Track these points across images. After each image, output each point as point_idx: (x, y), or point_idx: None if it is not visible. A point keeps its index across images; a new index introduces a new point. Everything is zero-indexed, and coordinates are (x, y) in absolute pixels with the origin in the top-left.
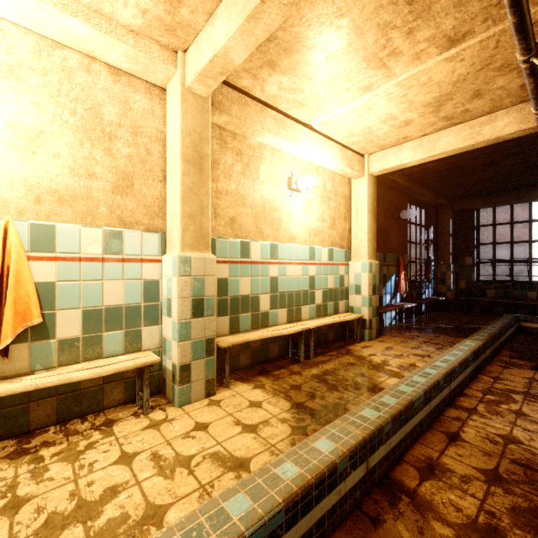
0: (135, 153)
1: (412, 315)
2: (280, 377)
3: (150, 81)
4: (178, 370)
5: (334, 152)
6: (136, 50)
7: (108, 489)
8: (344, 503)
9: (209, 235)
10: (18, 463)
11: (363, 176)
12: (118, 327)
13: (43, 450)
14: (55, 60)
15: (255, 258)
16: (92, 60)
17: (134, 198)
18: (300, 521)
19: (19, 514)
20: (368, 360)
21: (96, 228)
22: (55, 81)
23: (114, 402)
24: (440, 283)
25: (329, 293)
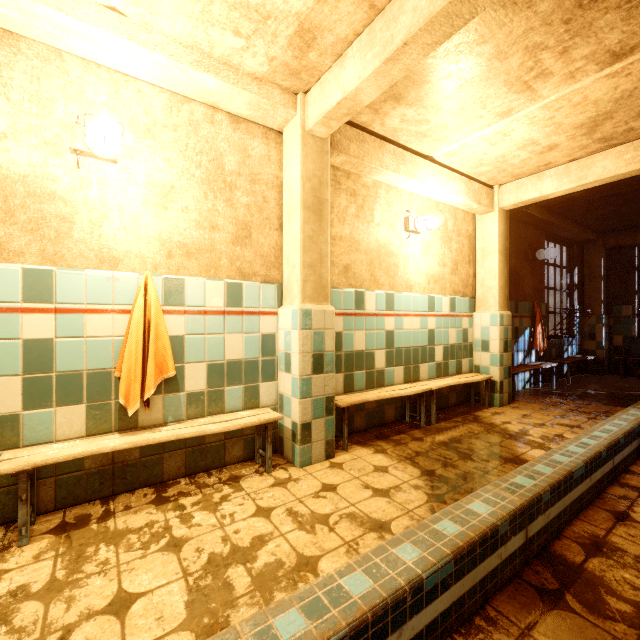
0: (253, 202)
1: (551, 378)
2: (401, 443)
3: (266, 126)
4: (299, 428)
5: (458, 186)
6: (260, 97)
7: (255, 538)
8: (504, 568)
9: (328, 286)
10: (164, 509)
11: (492, 211)
12: (238, 382)
13: (182, 500)
14: (183, 115)
15: (369, 309)
16: (214, 111)
17: (252, 249)
18: (466, 576)
19: (183, 551)
20: (502, 428)
21: (218, 280)
22: (184, 136)
23: (235, 458)
24: (587, 339)
25: (450, 350)
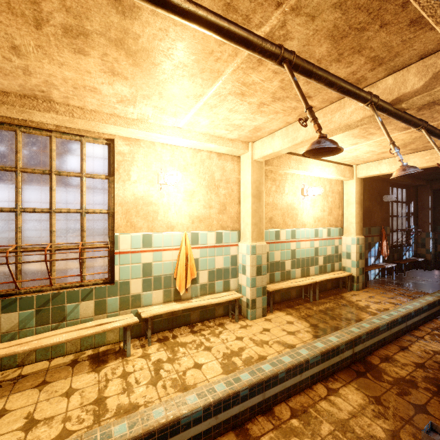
0: (227, 192)
1: (392, 273)
2: (300, 310)
3: (233, 155)
4: (250, 302)
5: (331, 169)
6: (233, 148)
7: (239, 348)
8: (342, 362)
9: (263, 233)
10: (197, 335)
11: (352, 179)
12: (220, 279)
13: (202, 332)
14: (198, 158)
15: (282, 239)
16: (211, 153)
17: (227, 215)
18: (326, 362)
19: (212, 351)
20: (355, 304)
21: (212, 232)
22: (198, 167)
23: (219, 315)
24: (419, 247)
25: (327, 258)
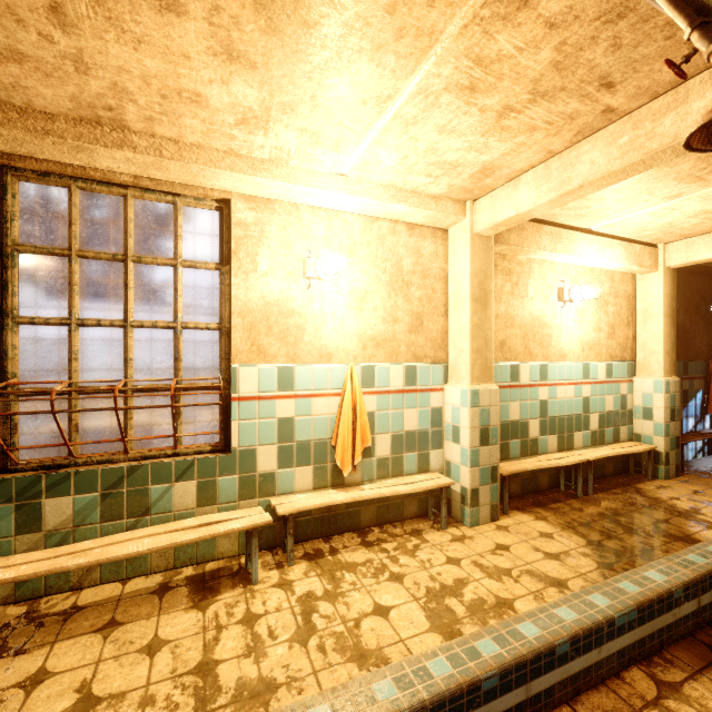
0: (424, 294)
1: None
2: (560, 512)
3: (435, 227)
4: (469, 493)
5: (617, 252)
6: (436, 212)
7: (455, 580)
8: (678, 625)
9: (492, 367)
10: (373, 550)
11: (656, 271)
12: (413, 449)
13: (383, 545)
14: (373, 232)
15: (524, 381)
16: (395, 223)
17: (424, 335)
18: (646, 624)
19: (405, 583)
20: (670, 504)
21: (399, 365)
22: (374, 249)
23: (411, 514)
24: None
25: (606, 417)
